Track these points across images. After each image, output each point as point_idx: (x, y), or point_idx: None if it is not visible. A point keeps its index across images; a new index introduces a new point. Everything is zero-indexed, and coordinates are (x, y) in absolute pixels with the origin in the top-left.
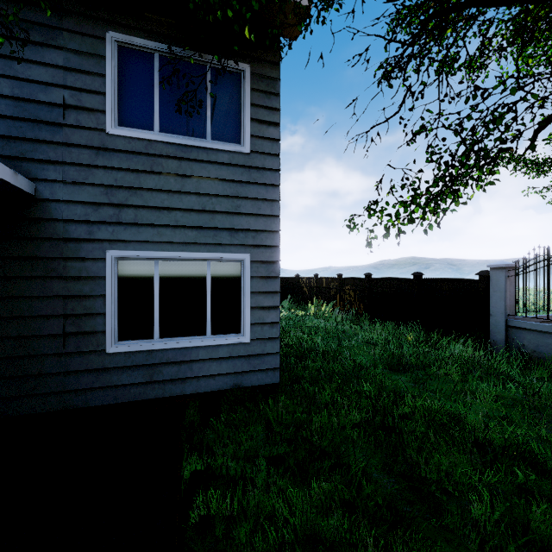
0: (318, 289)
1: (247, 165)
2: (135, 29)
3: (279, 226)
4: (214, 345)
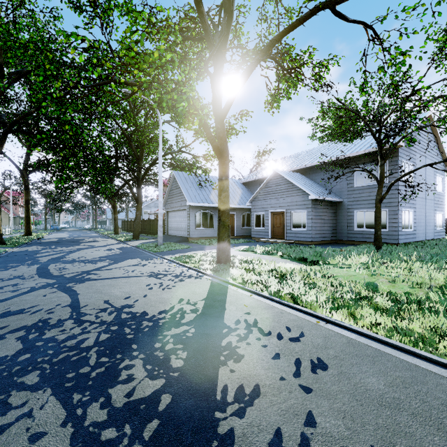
0: None
1: (387, 186)
2: (360, 164)
3: (398, 200)
4: None
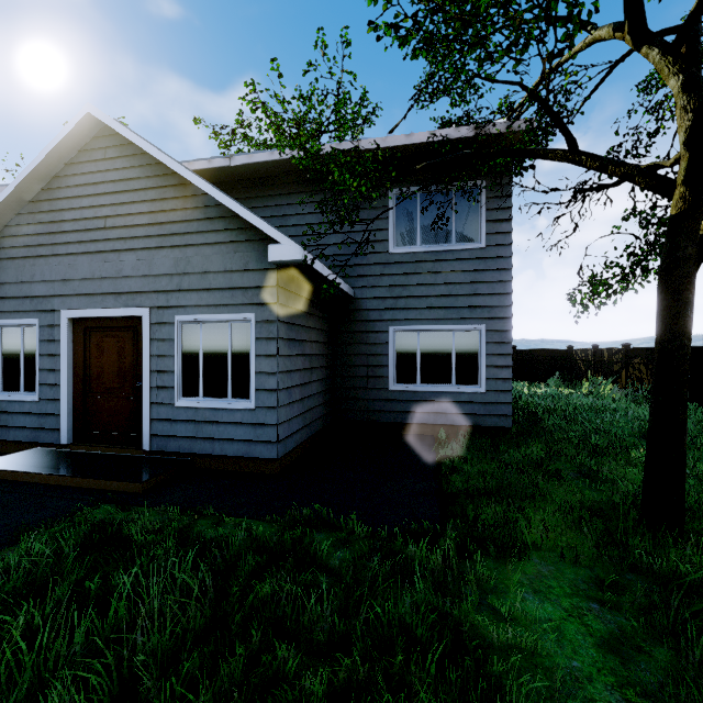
0: (597, 364)
1: (483, 257)
2: (405, 182)
3: (511, 301)
4: (457, 392)
